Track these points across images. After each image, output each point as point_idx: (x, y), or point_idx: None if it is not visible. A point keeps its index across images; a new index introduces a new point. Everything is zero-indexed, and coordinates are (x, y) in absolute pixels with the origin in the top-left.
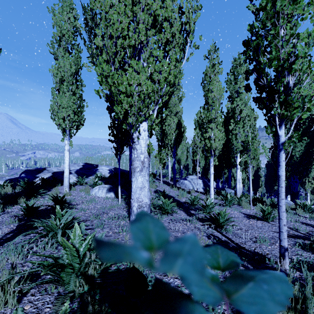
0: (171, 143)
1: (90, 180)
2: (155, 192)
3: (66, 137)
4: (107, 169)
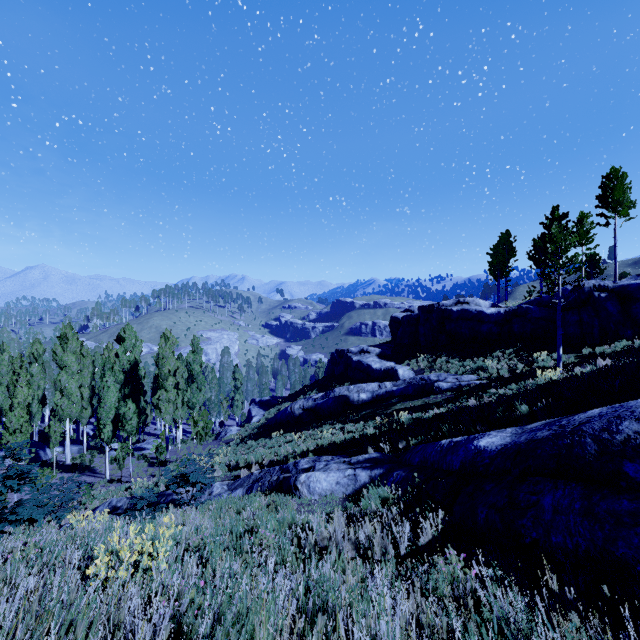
0: None
1: None
2: None
3: None
4: None
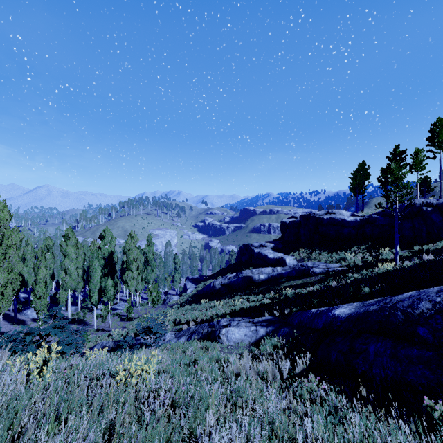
0: None
1: None
2: None
3: None
4: None
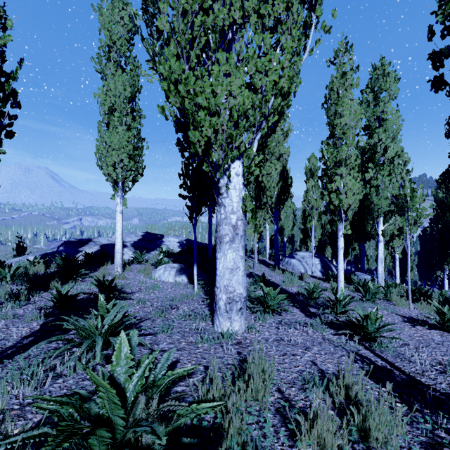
0: (272, 201)
1: (152, 256)
2: (248, 275)
3: (119, 192)
4: (177, 241)
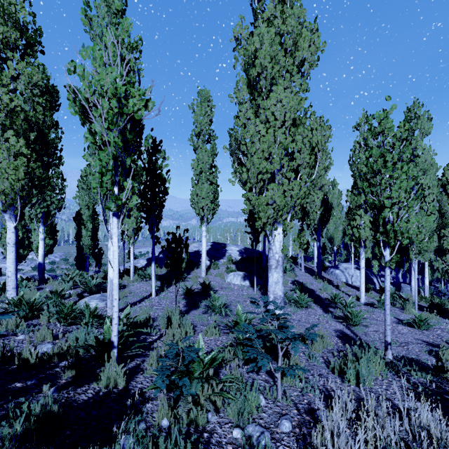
0: (315, 223)
1: (221, 264)
2: (293, 283)
3: (204, 224)
4: (237, 250)
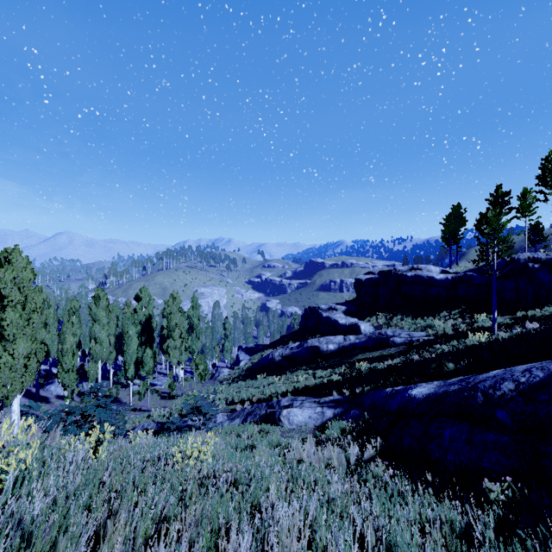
0: None
1: None
2: None
3: None
4: None
